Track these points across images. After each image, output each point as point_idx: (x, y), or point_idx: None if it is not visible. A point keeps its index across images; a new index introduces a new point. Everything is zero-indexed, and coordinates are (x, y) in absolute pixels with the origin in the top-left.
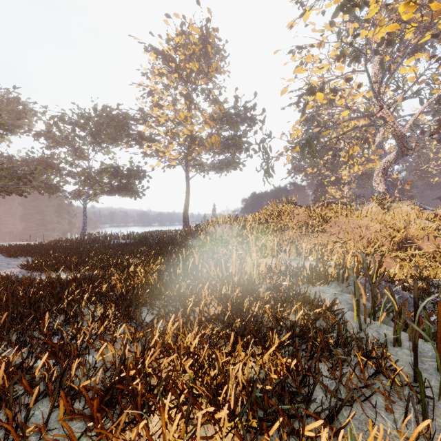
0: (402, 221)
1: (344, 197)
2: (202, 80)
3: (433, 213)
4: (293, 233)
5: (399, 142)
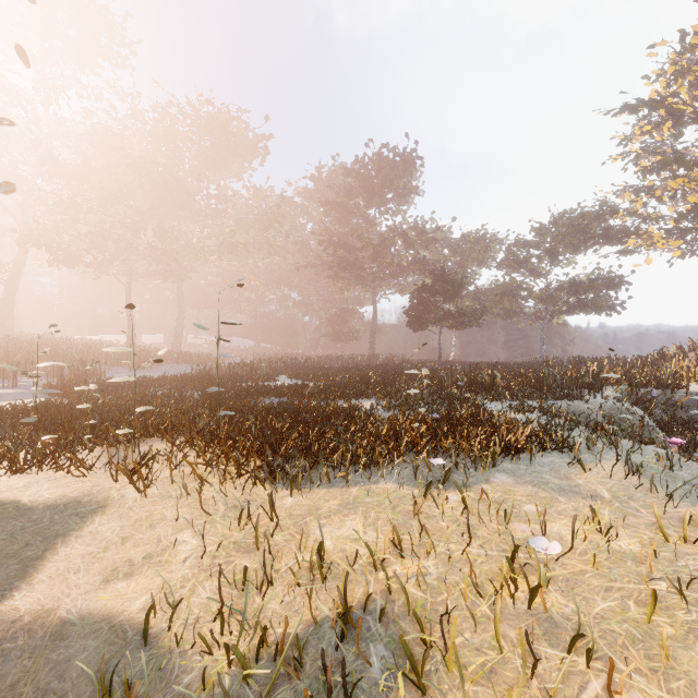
0: None
1: None
2: None
3: None
4: None
5: None
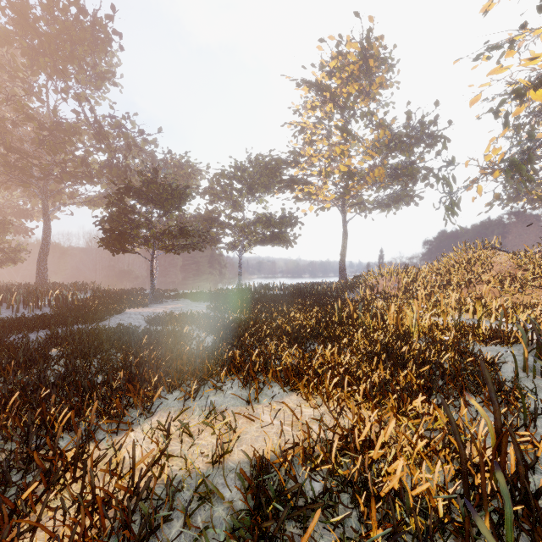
0: None
1: None
2: (362, 103)
3: None
4: (489, 288)
5: None
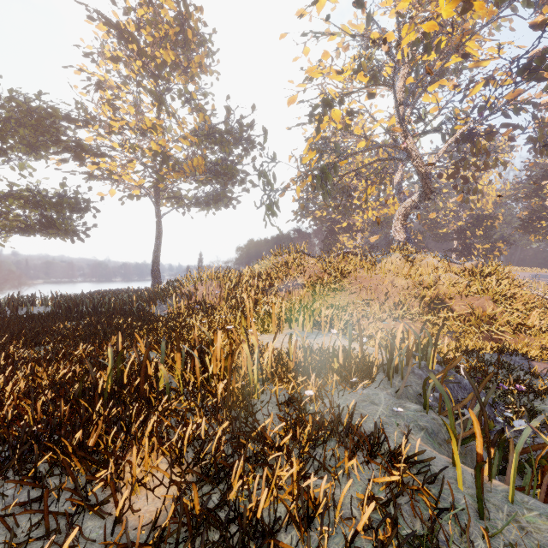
0: (432, 276)
1: (357, 247)
2: (179, 78)
3: (460, 267)
4: (305, 292)
5: (423, 181)
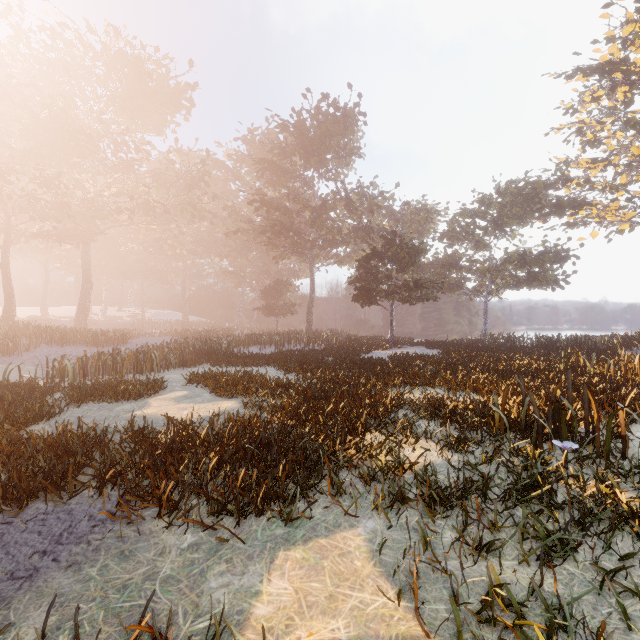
0: None
1: None
2: None
3: None
4: None
5: None
